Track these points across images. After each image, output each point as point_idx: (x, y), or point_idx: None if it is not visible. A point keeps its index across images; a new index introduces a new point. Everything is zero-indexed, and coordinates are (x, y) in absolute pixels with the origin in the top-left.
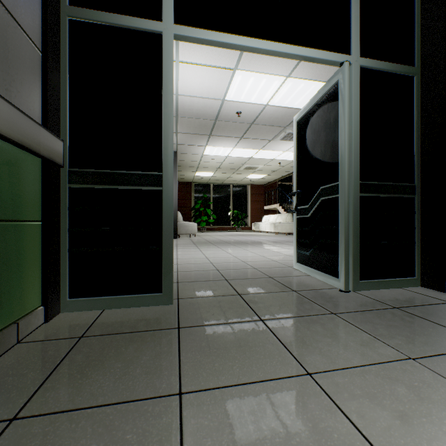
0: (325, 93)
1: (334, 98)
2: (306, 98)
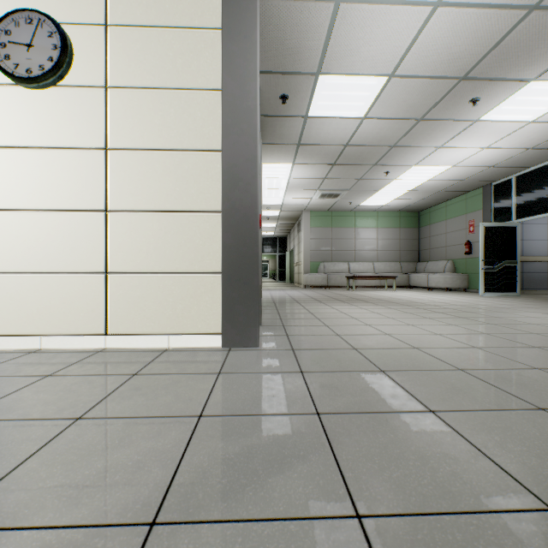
0: (507, 226)
1: (513, 231)
2: (397, 188)
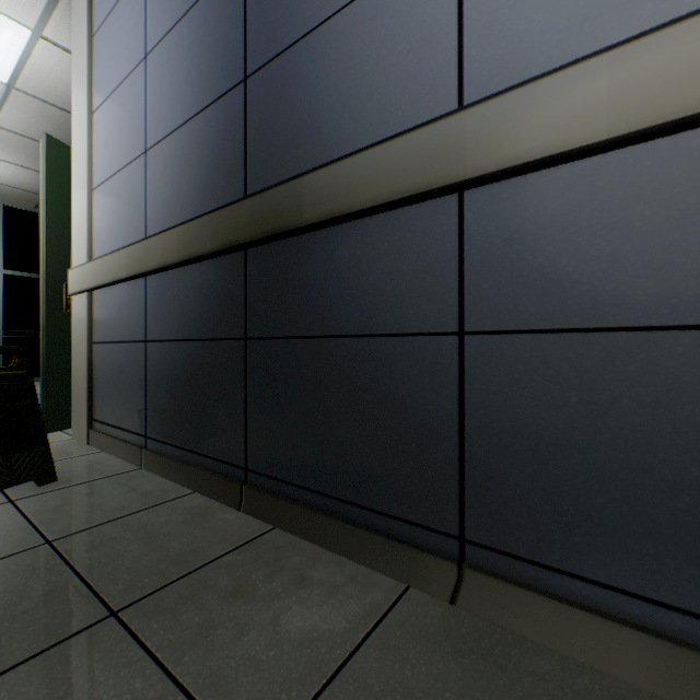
0: None
1: None
2: None
